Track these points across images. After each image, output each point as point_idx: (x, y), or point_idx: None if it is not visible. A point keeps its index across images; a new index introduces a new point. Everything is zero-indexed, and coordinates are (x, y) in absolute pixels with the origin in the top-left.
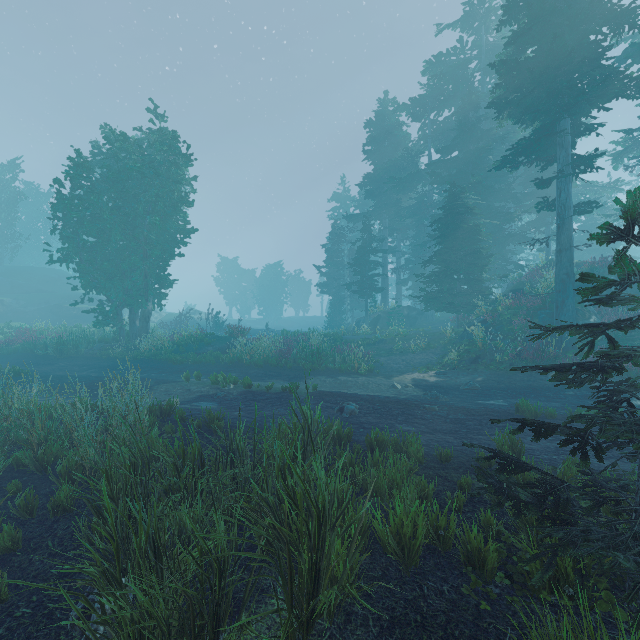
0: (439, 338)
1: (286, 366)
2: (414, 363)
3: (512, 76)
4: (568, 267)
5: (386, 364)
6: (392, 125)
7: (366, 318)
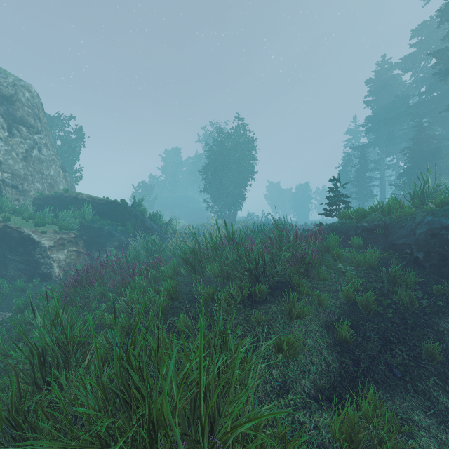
0: None
1: None
2: None
3: (447, 55)
4: None
5: None
6: (387, 78)
7: None
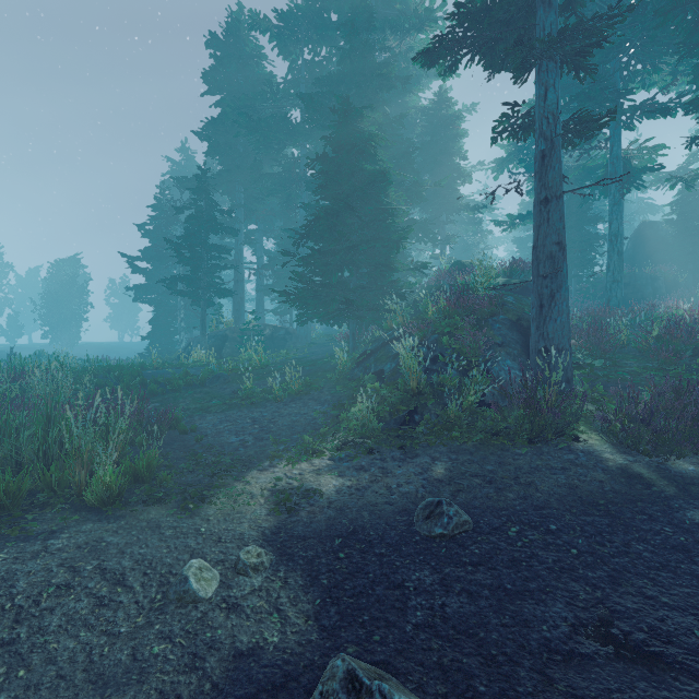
0: (324, 369)
1: None
2: (278, 428)
3: None
4: (561, 230)
5: (212, 436)
6: (249, 53)
7: (202, 338)
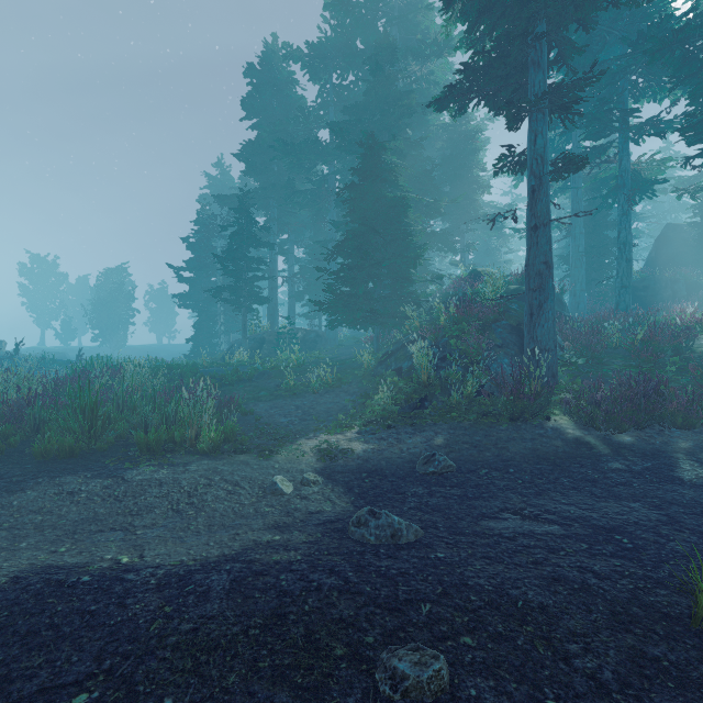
0: (352, 367)
1: (5, 444)
2: (317, 412)
3: None
4: (548, 252)
5: (266, 417)
6: (283, 80)
7: (244, 341)
